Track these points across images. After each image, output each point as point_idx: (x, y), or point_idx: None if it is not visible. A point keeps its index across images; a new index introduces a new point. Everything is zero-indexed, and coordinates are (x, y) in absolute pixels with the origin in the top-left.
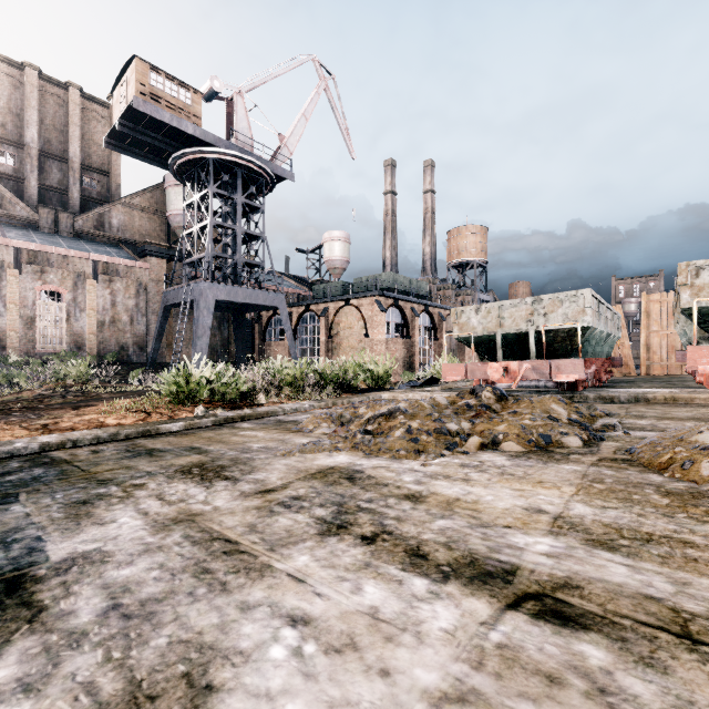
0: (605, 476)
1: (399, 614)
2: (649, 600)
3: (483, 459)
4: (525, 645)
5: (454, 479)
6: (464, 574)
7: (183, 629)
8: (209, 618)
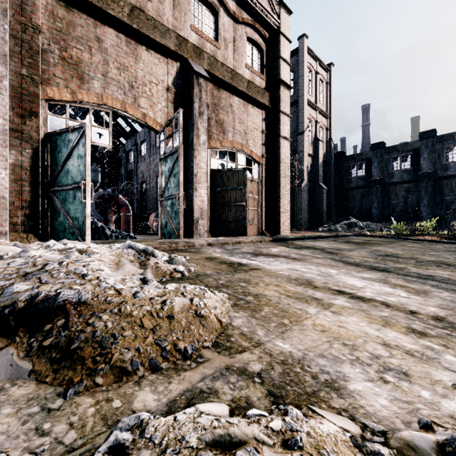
0: (271, 327)
1: (380, 295)
2: (317, 290)
3: (382, 388)
4: (348, 289)
5: (399, 348)
6: (365, 299)
7: (435, 299)
8: (433, 300)
